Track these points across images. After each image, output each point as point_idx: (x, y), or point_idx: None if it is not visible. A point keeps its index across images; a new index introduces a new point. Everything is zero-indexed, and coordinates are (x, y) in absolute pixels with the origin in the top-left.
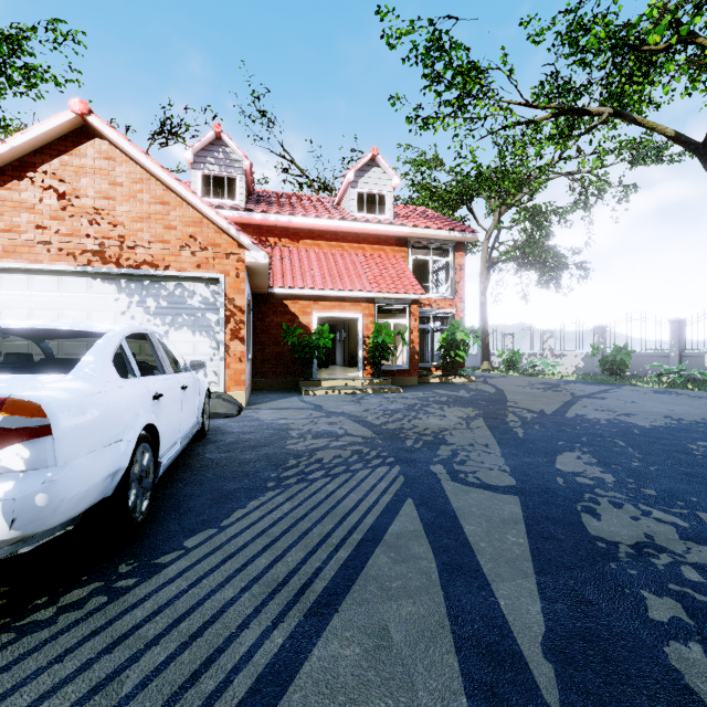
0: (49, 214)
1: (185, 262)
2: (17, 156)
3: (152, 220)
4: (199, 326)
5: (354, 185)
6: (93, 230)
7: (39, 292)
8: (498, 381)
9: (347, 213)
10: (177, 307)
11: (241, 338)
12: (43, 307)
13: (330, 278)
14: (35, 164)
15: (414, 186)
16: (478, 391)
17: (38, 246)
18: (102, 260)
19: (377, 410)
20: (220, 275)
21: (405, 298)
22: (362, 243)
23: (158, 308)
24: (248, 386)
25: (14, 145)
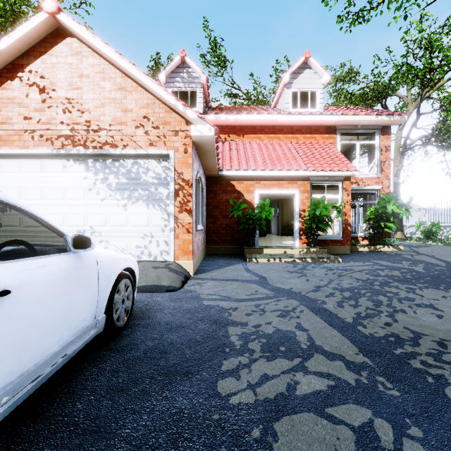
0: (33, 107)
1: (139, 141)
2: (9, 59)
3: (112, 105)
4: (152, 199)
5: (288, 86)
6: (65, 117)
7: (27, 173)
8: (429, 251)
9: (283, 110)
10: (133, 183)
11: (188, 210)
12: (30, 186)
13: (270, 161)
14: (23, 65)
15: (335, 91)
16: (425, 263)
17: (25, 134)
18: (72, 143)
19: (330, 288)
20: (169, 151)
21: (338, 176)
22: (296, 133)
23: (118, 184)
24: (198, 253)
25: (3, 47)
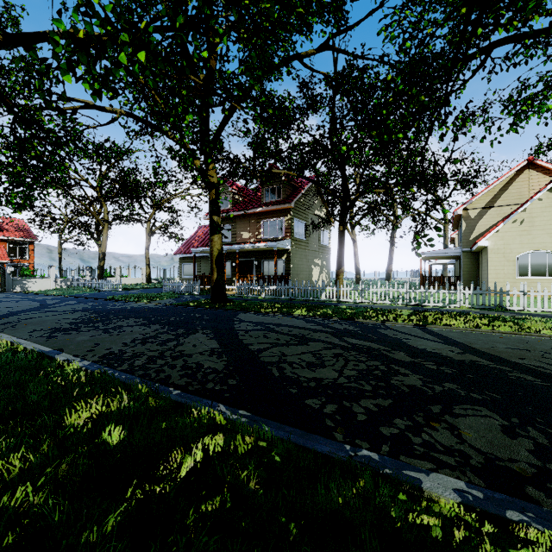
0: None
1: None
2: None
3: None
4: None
5: None
6: None
7: None
8: None
9: None
10: None
11: None
12: None
13: None
14: None
15: None
16: None
17: None
18: None
19: None
20: None
21: (2, 262)
22: None
23: None
24: None
25: None
